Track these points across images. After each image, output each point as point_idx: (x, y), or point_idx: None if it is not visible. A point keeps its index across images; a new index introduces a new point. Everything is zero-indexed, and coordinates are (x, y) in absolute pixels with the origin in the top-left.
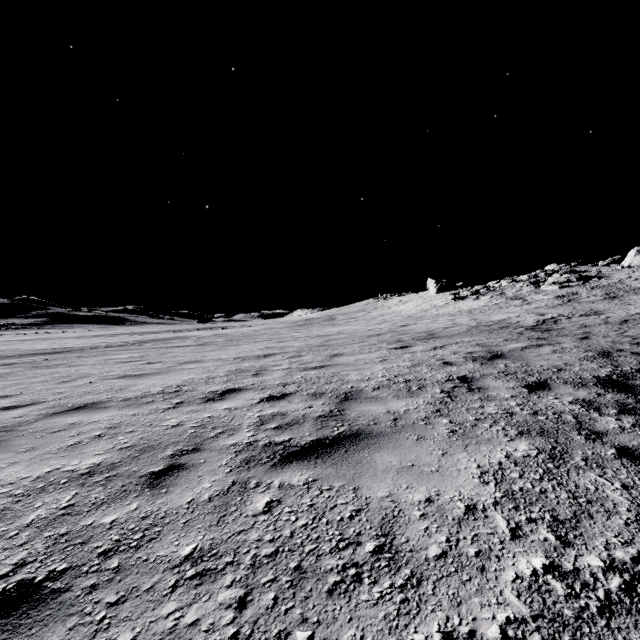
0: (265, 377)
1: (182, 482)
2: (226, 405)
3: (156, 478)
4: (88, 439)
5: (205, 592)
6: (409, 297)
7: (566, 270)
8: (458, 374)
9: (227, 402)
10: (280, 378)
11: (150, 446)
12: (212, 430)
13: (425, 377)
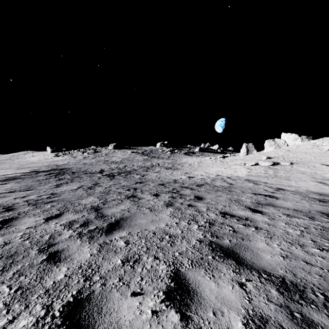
0: None
1: None
2: None
3: None
4: None
5: None
6: (38, 154)
7: (94, 149)
8: (25, 171)
9: None
10: None
11: None
12: None
13: (19, 172)
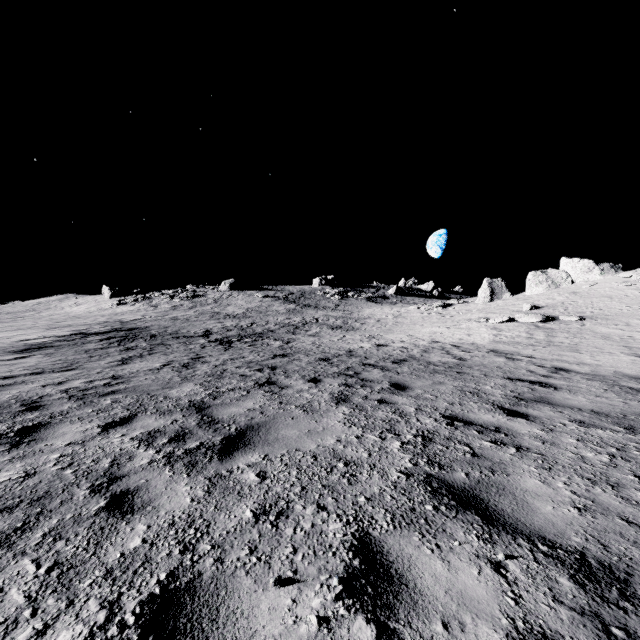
0: None
1: None
2: None
3: None
4: None
5: (2, 345)
6: (86, 300)
7: (192, 290)
8: (63, 333)
9: None
10: None
11: None
12: None
13: (50, 334)
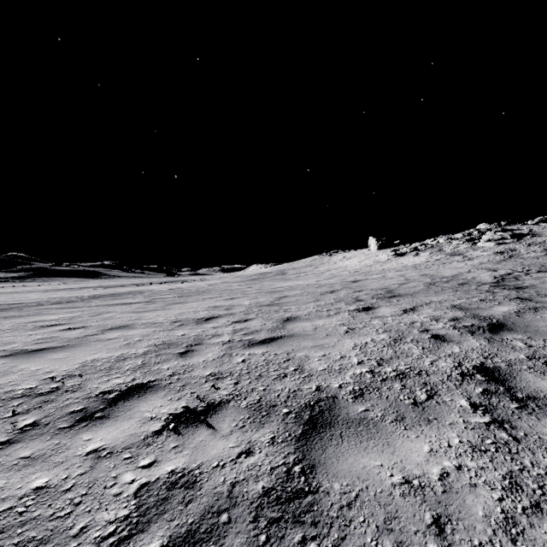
0: (194, 359)
1: None
2: (99, 439)
3: None
4: None
5: None
6: (352, 253)
7: (498, 228)
8: (470, 361)
9: (107, 427)
10: (214, 362)
11: None
12: None
13: (424, 367)
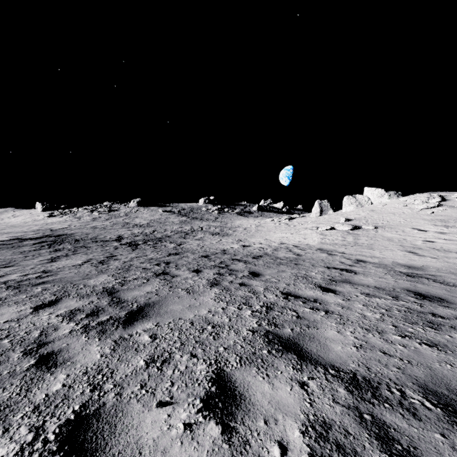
0: None
1: None
2: None
3: None
4: None
5: None
6: (22, 213)
7: (108, 206)
8: (2, 239)
9: None
10: None
11: None
12: None
13: None
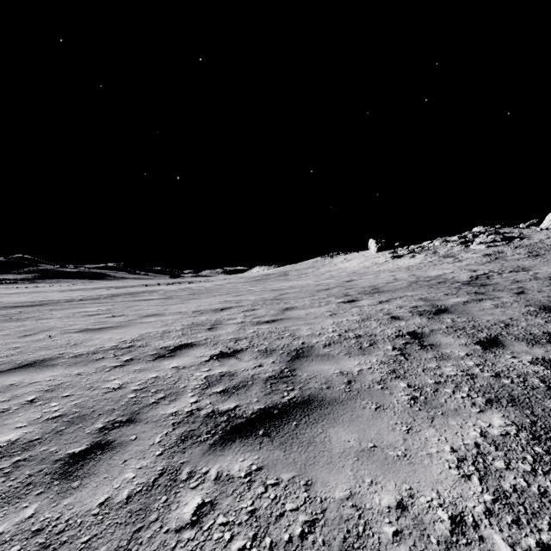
0: (219, 331)
1: (102, 470)
2: (175, 363)
3: (73, 463)
4: (18, 406)
5: None
6: (353, 255)
7: (491, 232)
8: (407, 329)
9: (177, 359)
10: (233, 332)
11: (81, 416)
12: (154, 394)
13: (375, 332)
